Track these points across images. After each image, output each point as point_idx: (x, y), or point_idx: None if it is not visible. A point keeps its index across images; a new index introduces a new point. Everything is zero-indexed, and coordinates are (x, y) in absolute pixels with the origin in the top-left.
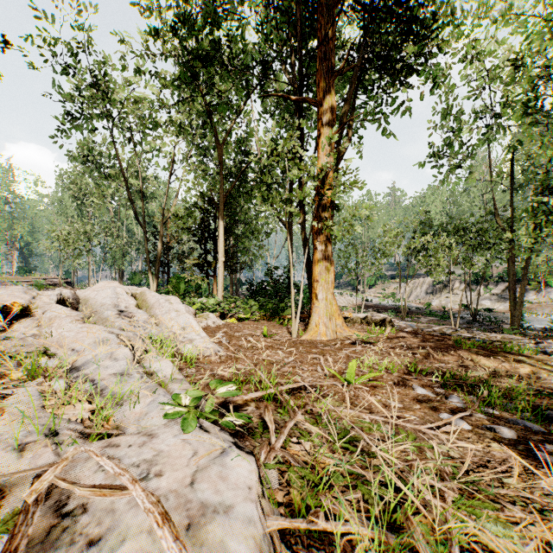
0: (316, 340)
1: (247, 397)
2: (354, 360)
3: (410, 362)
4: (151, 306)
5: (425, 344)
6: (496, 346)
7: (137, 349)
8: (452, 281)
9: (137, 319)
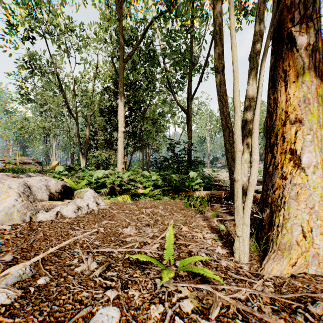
0: (308, 275)
1: None
2: None
3: None
4: None
5: None
6: None
7: None
8: None
9: None
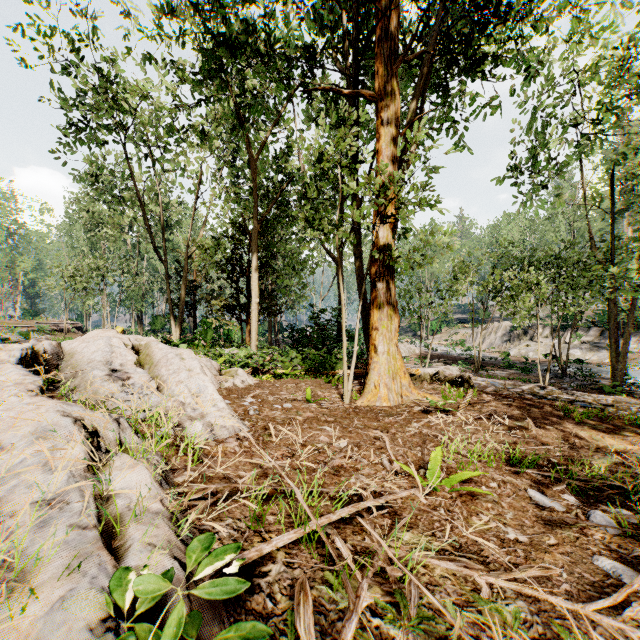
0: (375, 405)
1: (270, 548)
2: (437, 448)
3: (508, 442)
4: (156, 362)
5: (521, 412)
6: (616, 415)
7: (106, 441)
8: (533, 326)
9: (134, 382)
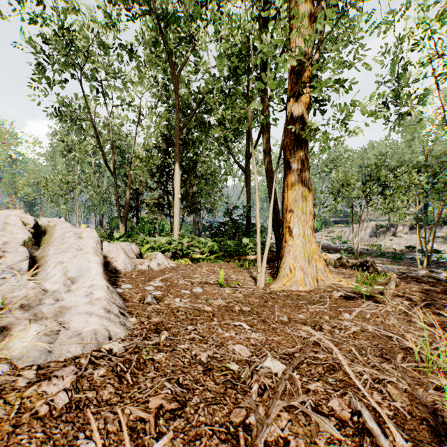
0: (291, 290)
1: None
2: None
3: None
4: (52, 242)
5: None
6: None
7: None
8: (395, 225)
9: (2, 262)
